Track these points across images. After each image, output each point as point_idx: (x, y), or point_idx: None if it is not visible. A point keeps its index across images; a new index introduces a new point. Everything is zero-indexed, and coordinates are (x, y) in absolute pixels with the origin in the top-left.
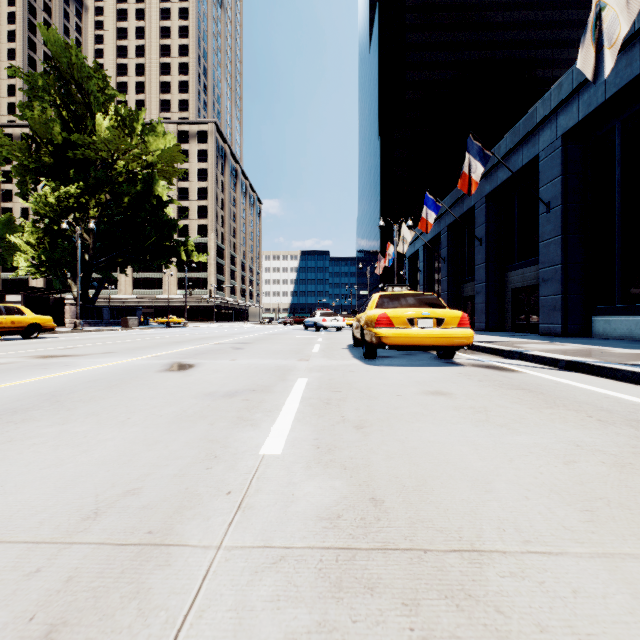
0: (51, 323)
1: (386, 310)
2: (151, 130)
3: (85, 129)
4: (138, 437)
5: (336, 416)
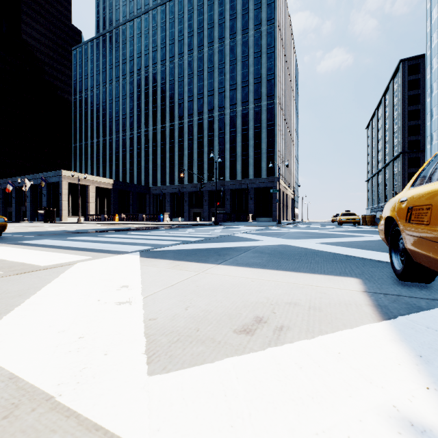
0: None
1: None
2: None
3: None
4: None
5: None
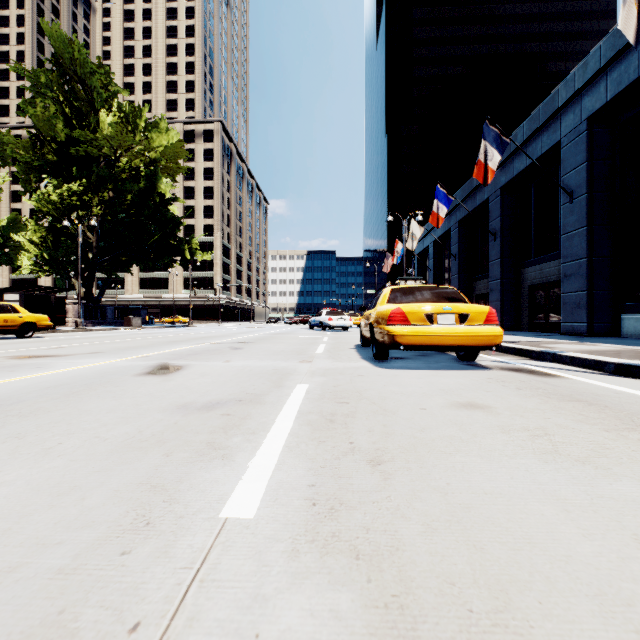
0: (47, 322)
1: (400, 305)
2: (154, 126)
3: (88, 126)
4: (51, 479)
5: (342, 442)
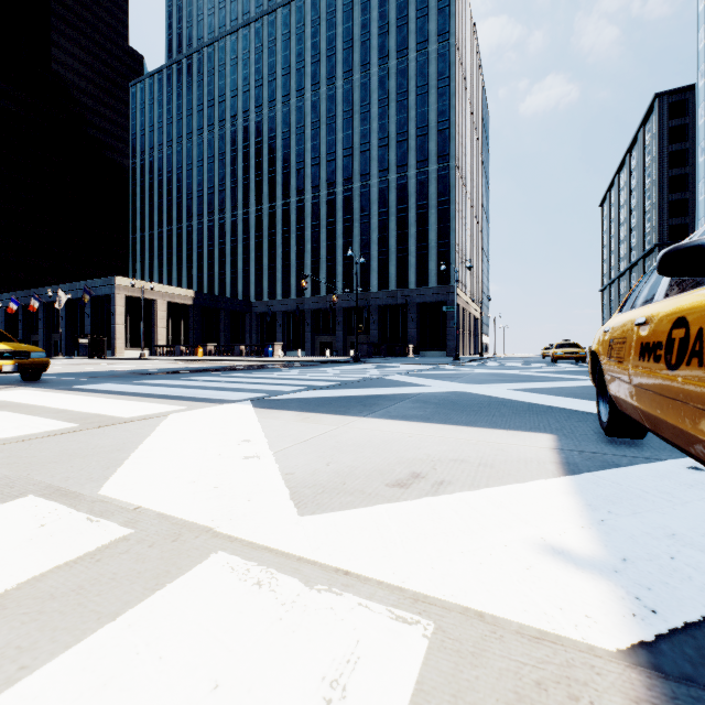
0: None
1: None
2: None
3: None
4: None
5: None
